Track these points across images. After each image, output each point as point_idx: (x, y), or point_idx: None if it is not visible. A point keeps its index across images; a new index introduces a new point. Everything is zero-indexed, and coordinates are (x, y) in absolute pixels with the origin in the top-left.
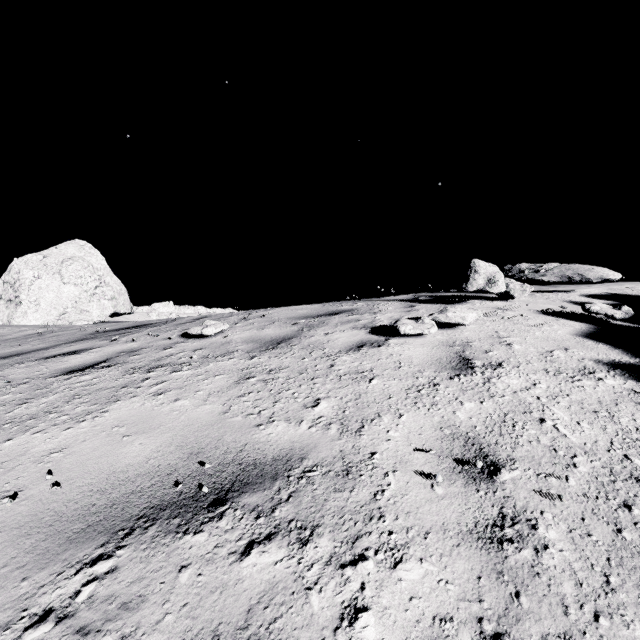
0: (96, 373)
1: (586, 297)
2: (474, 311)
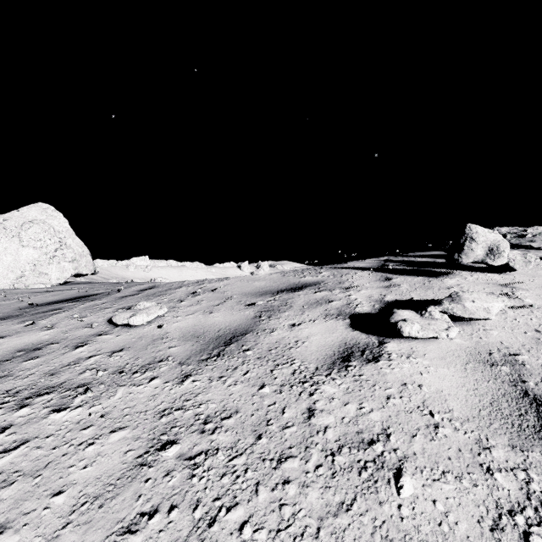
0: None
1: None
2: (498, 298)
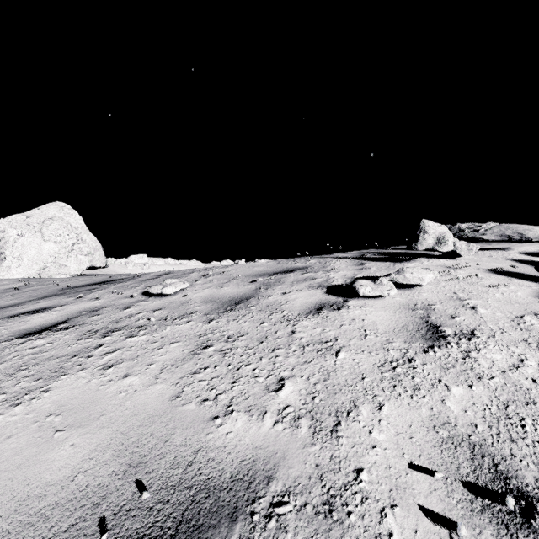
0: (51, 337)
1: (526, 255)
2: (431, 271)
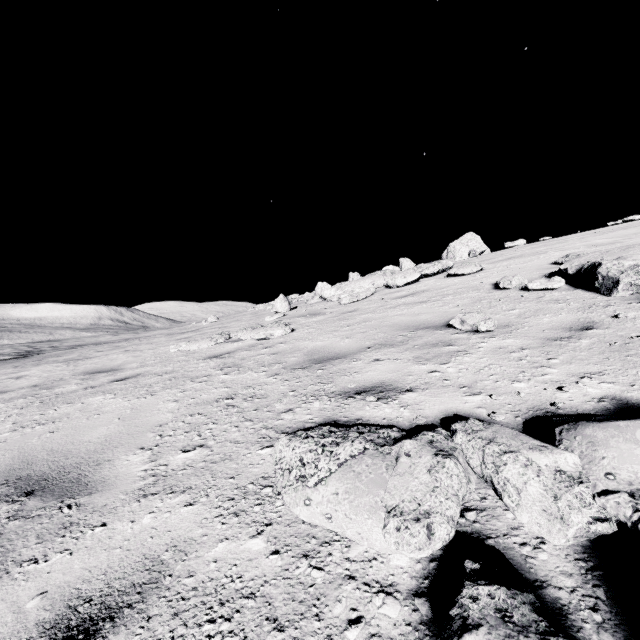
0: None
1: None
2: None
